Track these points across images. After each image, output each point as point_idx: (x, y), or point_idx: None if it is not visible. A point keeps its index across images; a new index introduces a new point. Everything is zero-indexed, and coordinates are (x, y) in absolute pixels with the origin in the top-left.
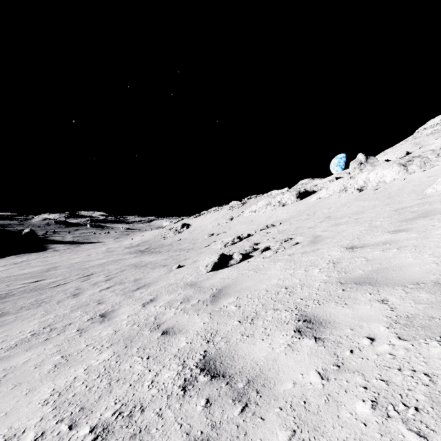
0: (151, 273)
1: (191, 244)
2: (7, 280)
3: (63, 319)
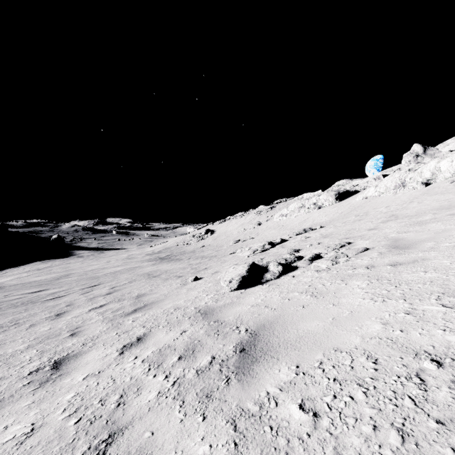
0: (161, 286)
1: (214, 251)
2: (11, 289)
3: (2, 365)
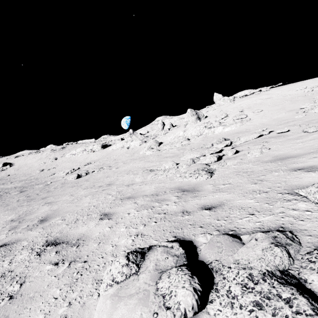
0: (36, 186)
1: (28, 176)
2: None
3: (29, 195)
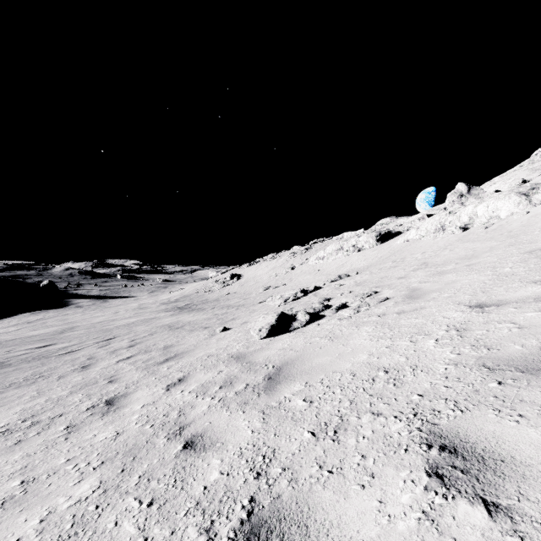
0: (188, 337)
1: (242, 299)
2: (10, 344)
3: (55, 406)
